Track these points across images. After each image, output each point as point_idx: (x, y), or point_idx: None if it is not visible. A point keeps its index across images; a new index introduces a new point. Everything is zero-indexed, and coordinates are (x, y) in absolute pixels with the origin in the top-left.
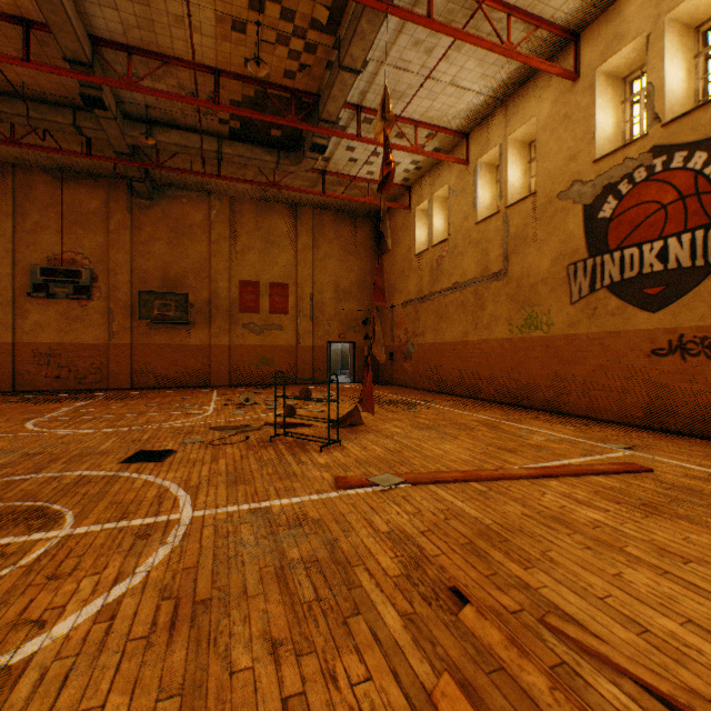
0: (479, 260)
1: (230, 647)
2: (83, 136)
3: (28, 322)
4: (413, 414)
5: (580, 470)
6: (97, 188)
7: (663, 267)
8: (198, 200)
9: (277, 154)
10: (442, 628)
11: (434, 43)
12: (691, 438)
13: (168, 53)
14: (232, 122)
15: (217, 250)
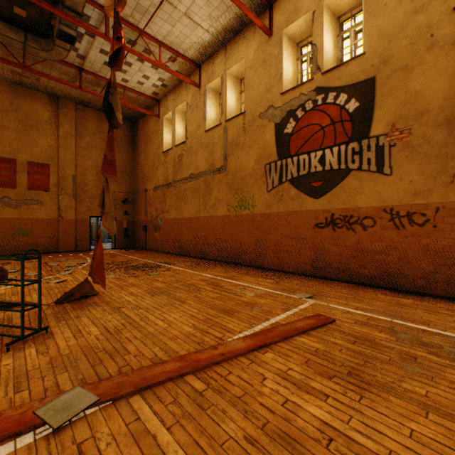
0: (208, 158)
1: None
2: None
3: None
4: (153, 278)
5: (288, 332)
6: None
7: (323, 168)
8: None
9: (24, 35)
10: None
11: None
12: (339, 282)
13: None
14: None
15: None
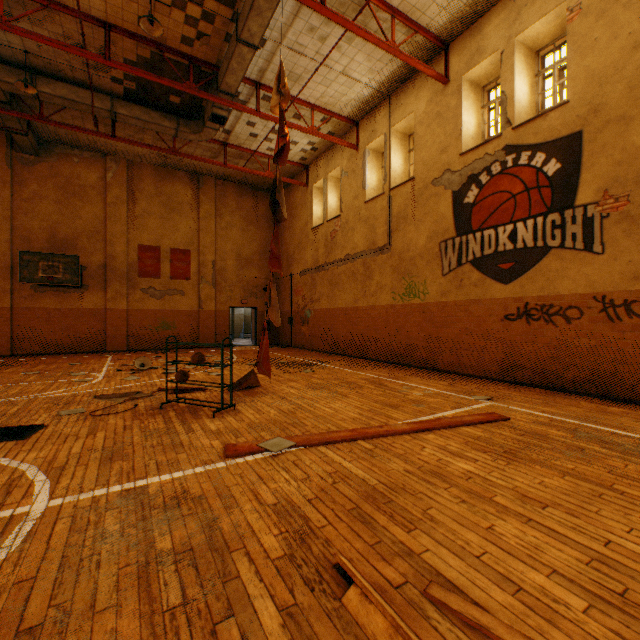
0: (367, 235)
1: None
2: None
3: None
4: (309, 375)
5: (452, 422)
6: None
7: (513, 246)
8: (92, 160)
9: (176, 121)
10: (325, 620)
11: (328, 32)
12: (534, 388)
13: None
14: (127, 82)
15: (113, 213)
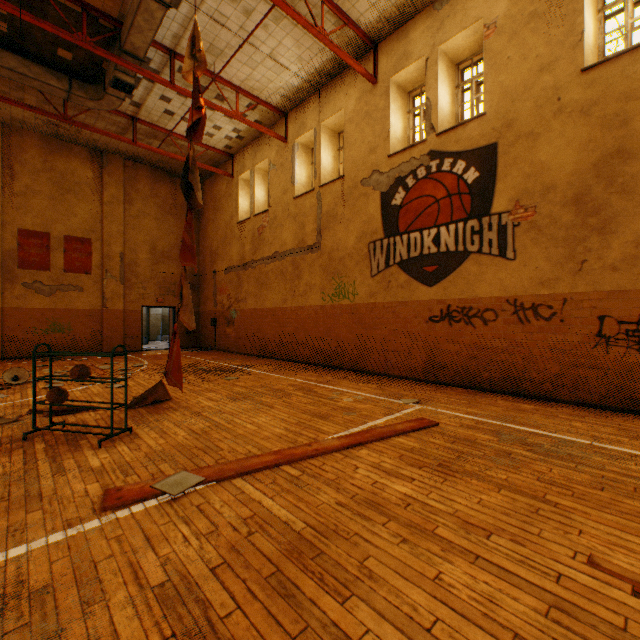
0: (297, 232)
1: None
2: None
3: None
4: (232, 383)
5: (385, 433)
6: None
7: (437, 250)
8: None
9: (68, 81)
10: None
11: (253, 6)
12: (456, 387)
13: None
14: None
15: None
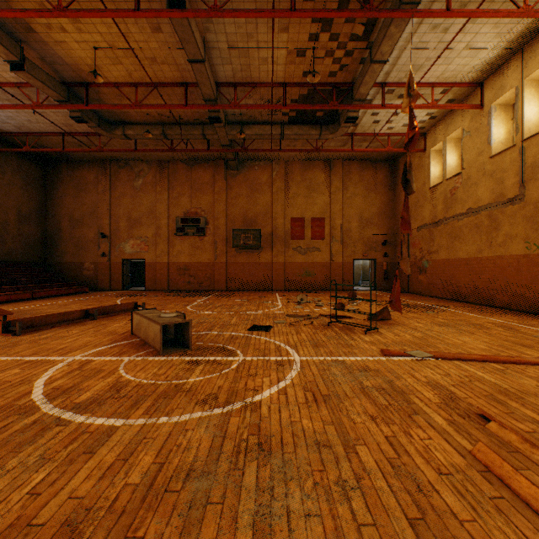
0: (493, 188)
1: (348, 414)
2: (206, 139)
3: (174, 250)
4: (431, 315)
5: None
6: (208, 167)
7: None
8: (264, 166)
9: (319, 128)
10: (474, 429)
11: (451, 23)
12: None
13: (256, 81)
14: (290, 113)
15: (276, 198)
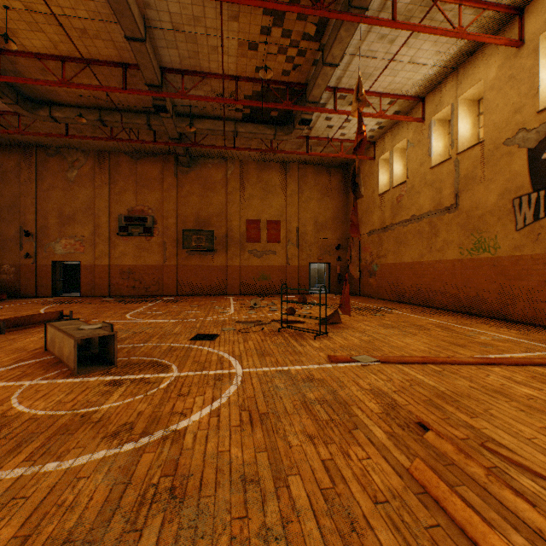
0: (433, 197)
1: (286, 435)
2: (152, 130)
3: (117, 252)
4: (379, 317)
5: (520, 361)
6: (156, 162)
7: None
8: (218, 165)
9: (274, 129)
10: (412, 441)
11: (396, 35)
12: None
13: (206, 71)
14: (244, 110)
15: (231, 199)
